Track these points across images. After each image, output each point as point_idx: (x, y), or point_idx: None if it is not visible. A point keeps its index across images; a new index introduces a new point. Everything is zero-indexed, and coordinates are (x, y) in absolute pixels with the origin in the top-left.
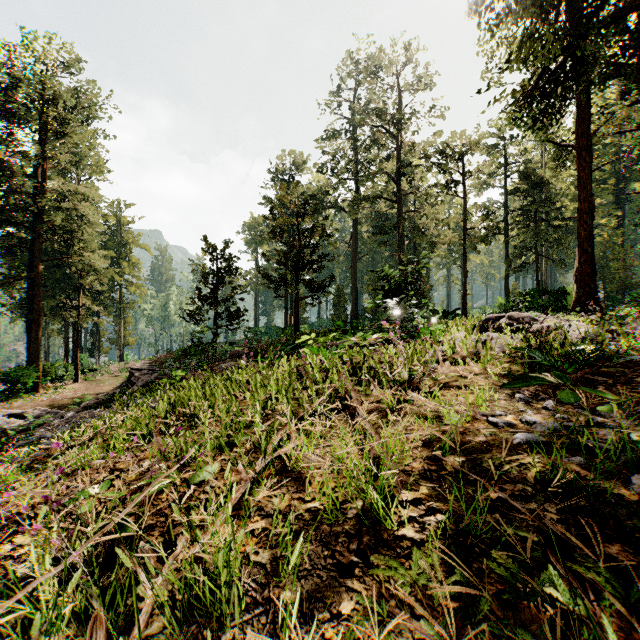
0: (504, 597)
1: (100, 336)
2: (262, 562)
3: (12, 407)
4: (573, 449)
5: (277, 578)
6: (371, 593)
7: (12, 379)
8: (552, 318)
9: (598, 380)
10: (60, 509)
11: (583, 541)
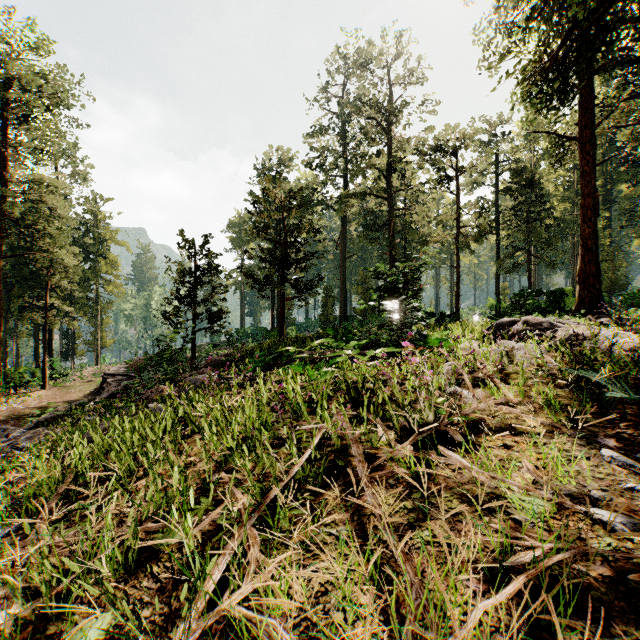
0: None
1: (75, 338)
2: None
3: None
4: None
5: None
6: None
7: None
8: (570, 323)
9: None
10: None
11: None
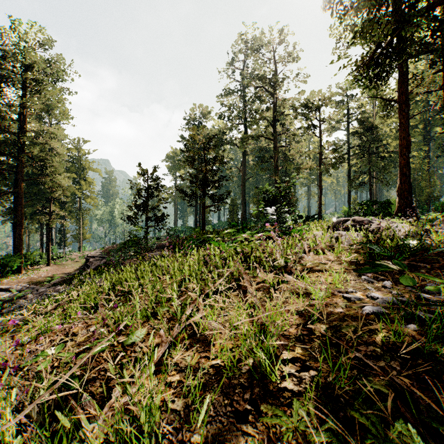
0: (367, 442)
1: (65, 233)
2: (177, 409)
3: (2, 283)
4: (408, 318)
5: (188, 423)
6: (262, 436)
7: (2, 264)
8: (383, 221)
9: (420, 265)
10: (19, 371)
11: (423, 393)
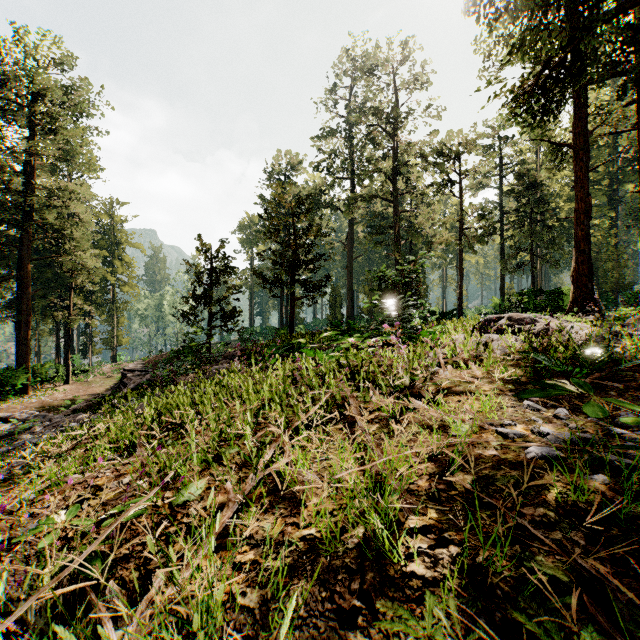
0: None
1: (92, 336)
2: (250, 606)
3: (0, 410)
4: (593, 465)
5: (267, 628)
6: None
7: (1, 381)
8: (552, 319)
9: (608, 385)
10: (10, 549)
11: (621, 582)
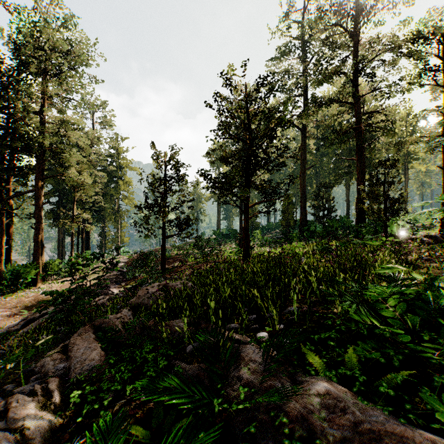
0: None
1: (106, 236)
2: None
3: None
4: None
5: None
6: None
7: (15, 275)
8: None
9: None
10: None
11: None
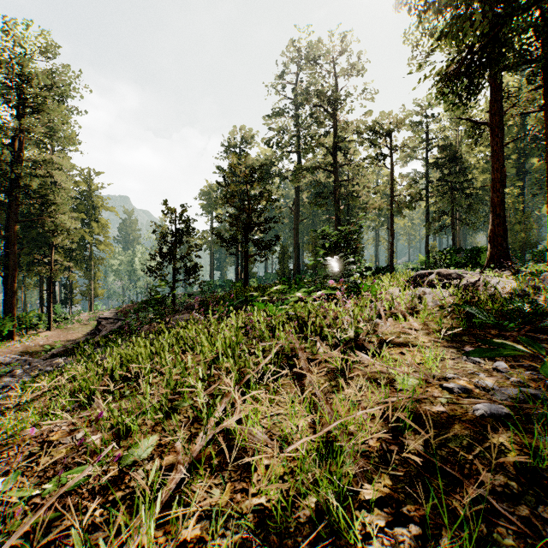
0: None
1: (72, 288)
2: None
3: None
4: (544, 424)
5: None
6: None
7: None
8: (475, 274)
9: (538, 337)
10: None
11: None
